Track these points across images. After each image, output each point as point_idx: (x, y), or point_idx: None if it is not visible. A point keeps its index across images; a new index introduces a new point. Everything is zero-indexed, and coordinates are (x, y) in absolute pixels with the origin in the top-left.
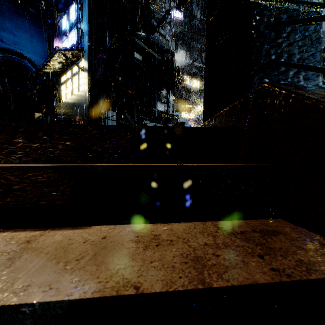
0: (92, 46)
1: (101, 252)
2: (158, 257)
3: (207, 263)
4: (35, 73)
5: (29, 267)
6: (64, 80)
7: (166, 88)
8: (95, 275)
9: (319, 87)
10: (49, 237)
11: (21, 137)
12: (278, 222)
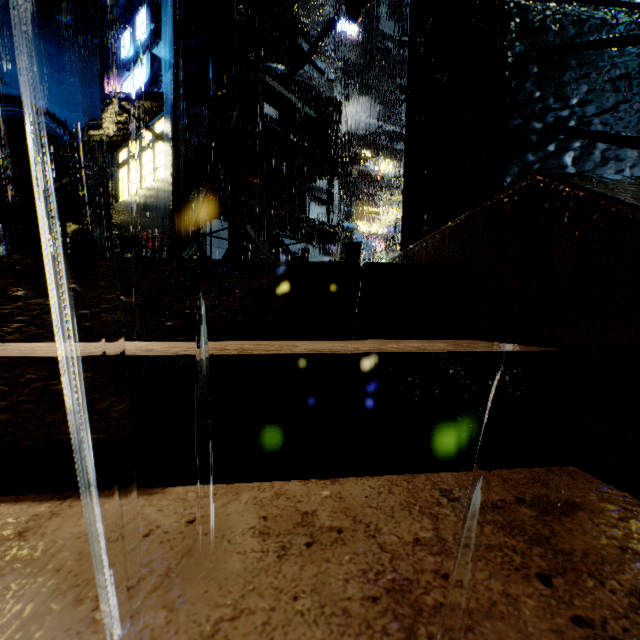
0: (179, 91)
1: (182, 566)
2: (311, 582)
3: (424, 600)
4: (68, 144)
5: (9, 614)
6: (124, 158)
7: (326, 174)
8: None
9: None
10: (69, 521)
11: (22, 287)
12: (570, 476)
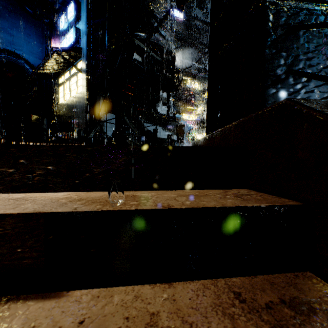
0: (90, 47)
1: None
2: None
3: None
4: (32, 74)
5: None
6: (62, 81)
7: (166, 89)
8: None
9: None
10: (5, 322)
11: None
12: (309, 280)
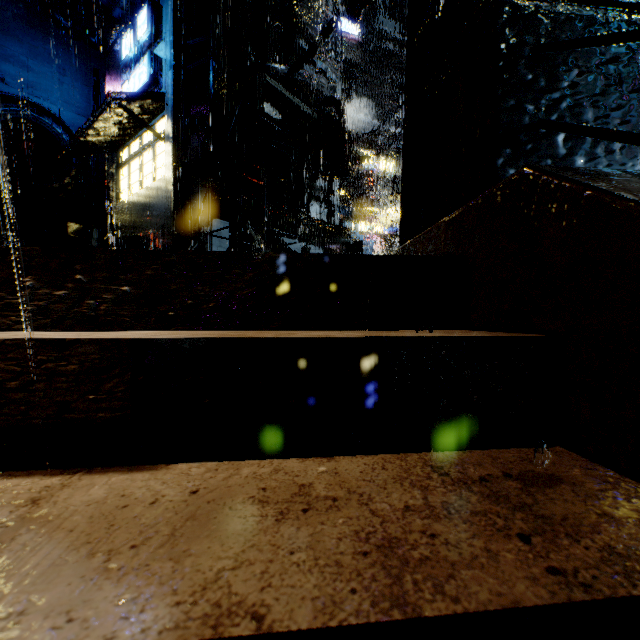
0: (180, 91)
1: (187, 528)
2: (307, 540)
3: (411, 554)
4: (69, 144)
5: (28, 565)
6: (125, 158)
7: (327, 173)
8: (170, 586)
9: (638, 175)
10: (79, 492)
11: (30, 277)
12: (556, 455)
